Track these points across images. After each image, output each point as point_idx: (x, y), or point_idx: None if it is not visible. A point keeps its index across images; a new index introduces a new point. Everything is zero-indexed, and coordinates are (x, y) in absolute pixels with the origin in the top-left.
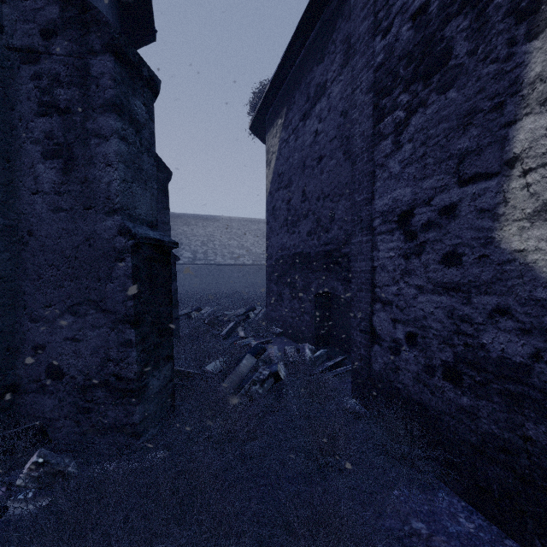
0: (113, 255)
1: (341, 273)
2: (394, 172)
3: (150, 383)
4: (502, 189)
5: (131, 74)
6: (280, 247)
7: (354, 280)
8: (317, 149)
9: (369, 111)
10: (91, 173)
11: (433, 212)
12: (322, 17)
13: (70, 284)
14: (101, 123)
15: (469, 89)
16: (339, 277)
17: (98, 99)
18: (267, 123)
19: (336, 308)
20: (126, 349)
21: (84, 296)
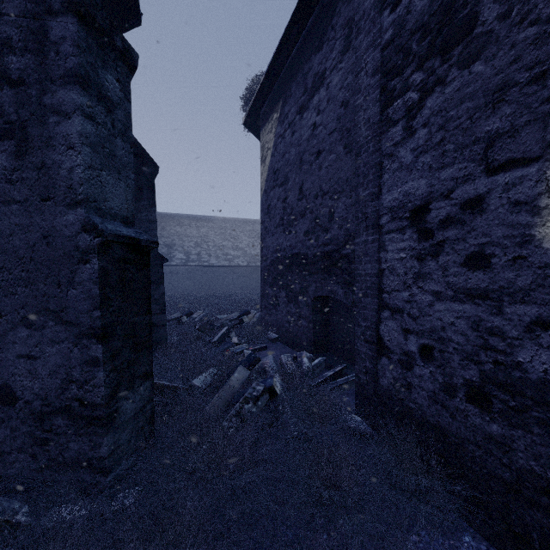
0: (76, 255)
1: (341, 276)
2: (405, 162)
3: (123, 407)
4: (545, 176)
5: (100, 43)
6: (276, 248)
7: (358, 284)
8: (315, 144)
9: (376, 95)
10: (49, 158)
11: (454, 206)
12: (321, 2)
13: (24, 290)
14: (61, 97)
15: (500, 59)
16: (339, 280)
17: (58, 69)
18: (261, 118)
19: (335, 313)
20: (91, 369)
21: (41, 304)
